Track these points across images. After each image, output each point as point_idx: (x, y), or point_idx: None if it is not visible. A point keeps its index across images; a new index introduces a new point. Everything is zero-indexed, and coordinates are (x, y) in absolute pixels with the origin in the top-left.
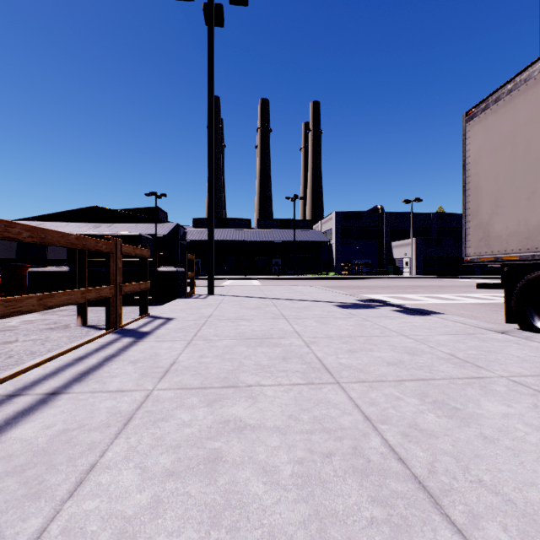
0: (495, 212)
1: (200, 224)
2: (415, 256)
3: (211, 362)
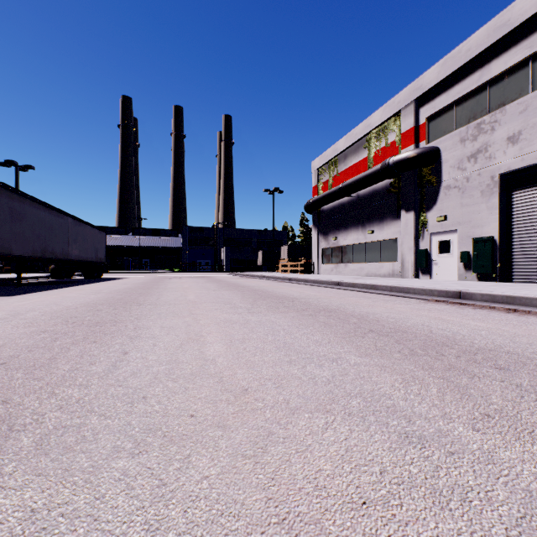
0: None
1: None
2: (225, 259)
3: None
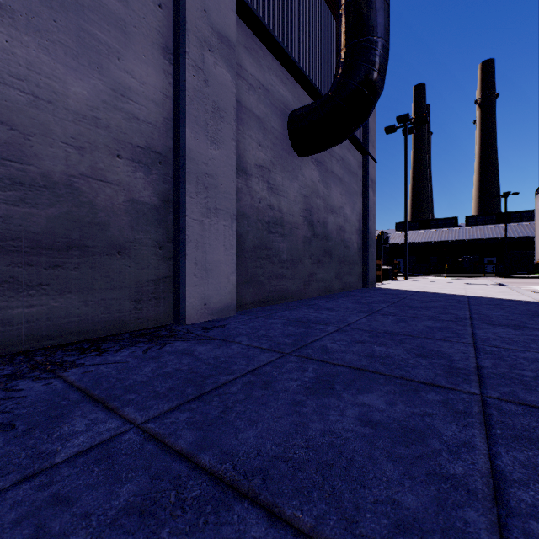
0: (537, 241)
1: (401, 227)
2: None
3: (401, 286)
